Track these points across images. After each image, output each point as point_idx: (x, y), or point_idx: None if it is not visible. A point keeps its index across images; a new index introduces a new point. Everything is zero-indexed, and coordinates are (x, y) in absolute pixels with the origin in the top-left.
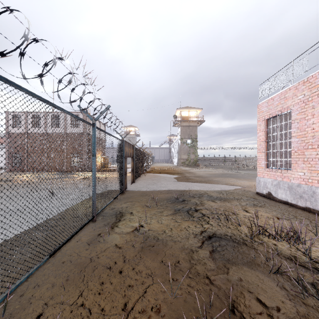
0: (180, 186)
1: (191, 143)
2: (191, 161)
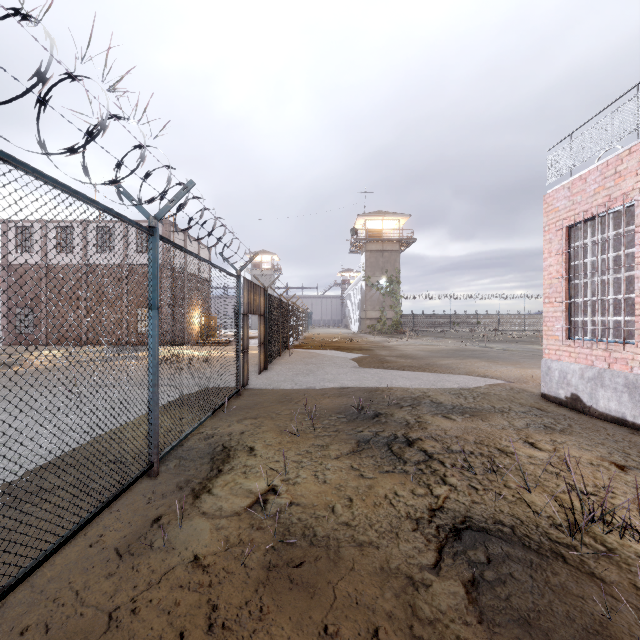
0: (366, 379)
1: (386, 287)
2: (386, 324)
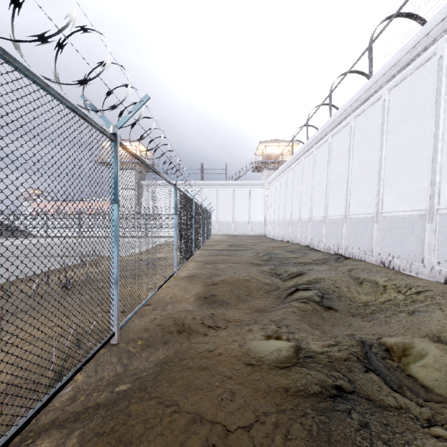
0: None
1: None
2: None
